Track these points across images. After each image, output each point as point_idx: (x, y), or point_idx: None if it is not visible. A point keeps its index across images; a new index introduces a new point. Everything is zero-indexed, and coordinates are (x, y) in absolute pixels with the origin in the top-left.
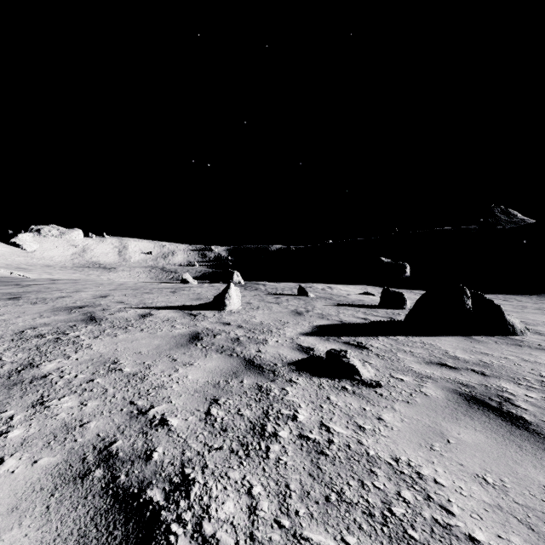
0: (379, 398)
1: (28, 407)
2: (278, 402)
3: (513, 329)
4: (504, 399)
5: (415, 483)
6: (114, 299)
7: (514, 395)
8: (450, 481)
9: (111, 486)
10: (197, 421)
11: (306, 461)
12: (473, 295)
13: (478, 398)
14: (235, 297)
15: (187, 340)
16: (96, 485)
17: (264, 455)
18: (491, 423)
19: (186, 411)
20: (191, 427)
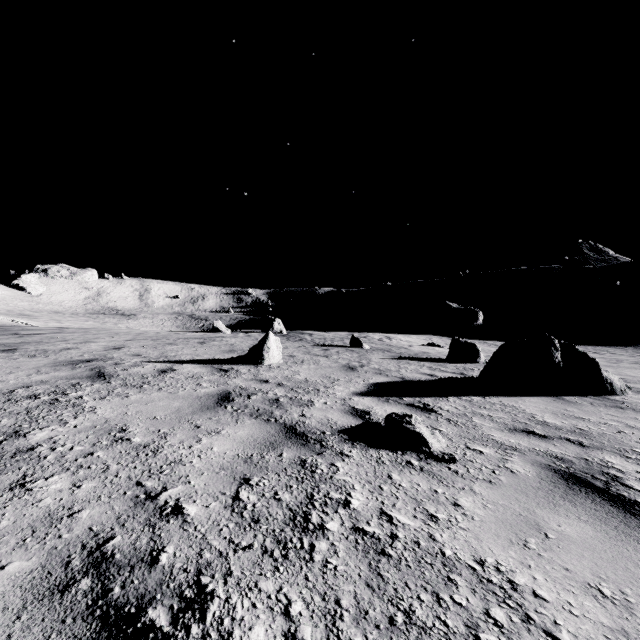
0: (454, 477)
1: (4, 490)
2: (325, 482)
3: (612, 388)
4: (611, 478)
5: (508, 596)
6: (130, 351)
7: (623, 472)
8: (554, 594)
9: (100, 604)
10: (221, 508)
11: (362, 566)
12: (563, 347)
13: (578, 477)
14: (275, 349)
15: (215, 401)
16: (80, 603)
17: (307, 556)
18: (599, 510)
19: (208, 495)
20: (213, 516)
